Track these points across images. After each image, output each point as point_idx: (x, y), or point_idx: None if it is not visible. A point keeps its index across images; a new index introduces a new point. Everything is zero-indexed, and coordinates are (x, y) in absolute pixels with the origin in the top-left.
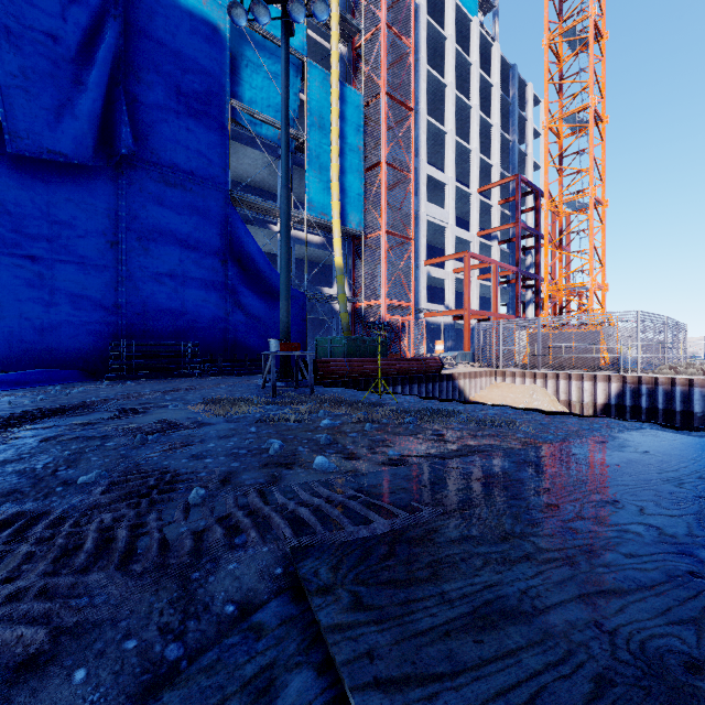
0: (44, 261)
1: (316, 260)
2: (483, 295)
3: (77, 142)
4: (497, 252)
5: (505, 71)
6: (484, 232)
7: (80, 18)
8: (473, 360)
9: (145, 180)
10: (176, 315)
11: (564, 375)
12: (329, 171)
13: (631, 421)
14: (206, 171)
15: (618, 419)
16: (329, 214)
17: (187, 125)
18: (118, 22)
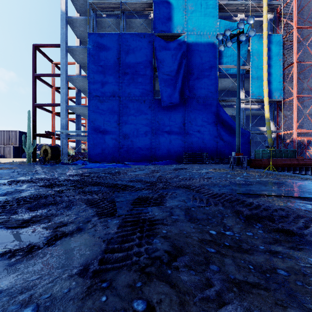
0: (168, 132)
1: (257, 114)
2: None
3: (176, 98)
4: None
5: None
6: None
7: (176, 63)
8: None
9: (192, 103)
10: (200, 144)
11: None
12: (262, 76)
13: None
14: (210, 94)
15: None
16: (262, 95)
17: (204, 81)
18: (185, 59)
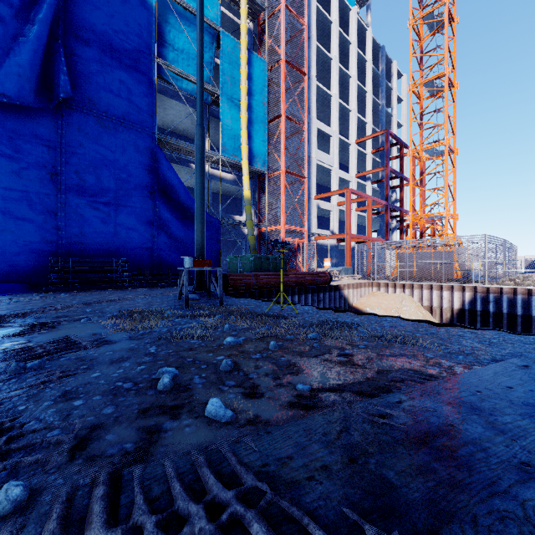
0: None
1: (229, 194)
2: (359, 223)
3: (19, 86)
4: (370, 190)
5: (376, 50)
6: (360, 174)
7: None
8: (353, 274)
9: (82, 121)
10: (110, 236)
11: (427, 285)
12: (239, 121)
13: (523, 334)
14: (136, 116)
15: (509, 332)
16: (239, 156)
17: (119, 77)
18: None
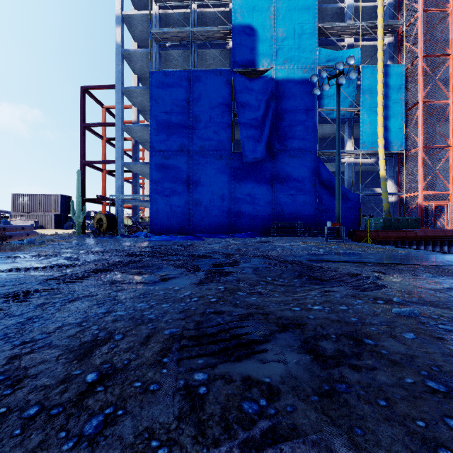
0: (252, 195)
1: (374, 170)
2: None
3: (261, 152)
4: None
5: None
6: None
7: (262, 107)
8: None
9: (282, 158)
10: (294, 211)
11: None
12: (376, 121)
13: None
14: (306, 146)
15: None
16: (376, 146)
17: (298, 129)
18: (273, 102)
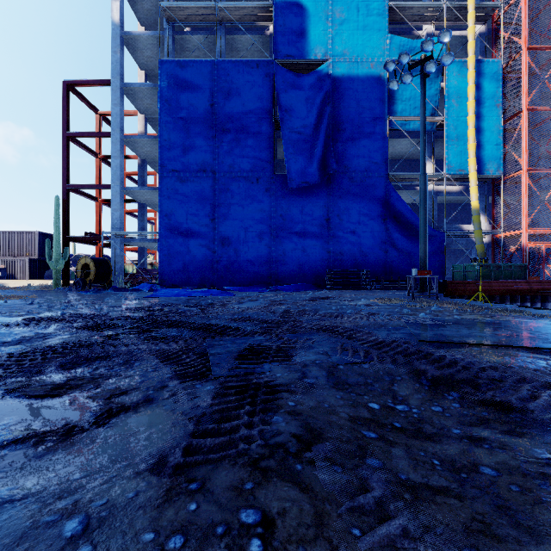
0: (300, 233)
1: (457, 202)
2: None
3: (313, 174)
4: None
5: None
6: None
7: (314, 113)
8: None
9: (341, 182)
10: (357, 254)
11: None
12: (466, 135)
13: None
14: (373, 167)
15: None
16: (466, 168)
17: (363, 144)
18: (329, 106)
